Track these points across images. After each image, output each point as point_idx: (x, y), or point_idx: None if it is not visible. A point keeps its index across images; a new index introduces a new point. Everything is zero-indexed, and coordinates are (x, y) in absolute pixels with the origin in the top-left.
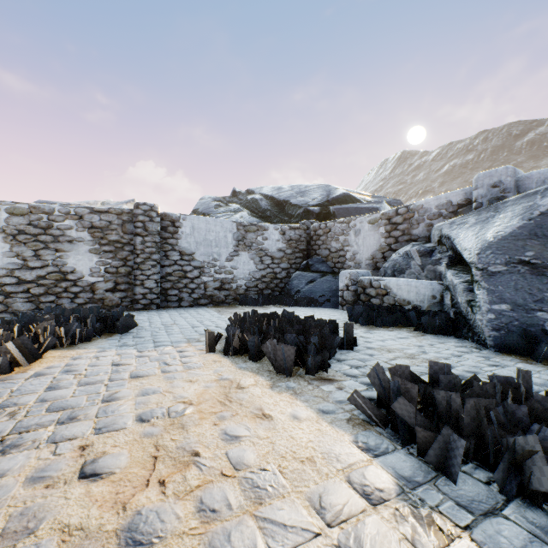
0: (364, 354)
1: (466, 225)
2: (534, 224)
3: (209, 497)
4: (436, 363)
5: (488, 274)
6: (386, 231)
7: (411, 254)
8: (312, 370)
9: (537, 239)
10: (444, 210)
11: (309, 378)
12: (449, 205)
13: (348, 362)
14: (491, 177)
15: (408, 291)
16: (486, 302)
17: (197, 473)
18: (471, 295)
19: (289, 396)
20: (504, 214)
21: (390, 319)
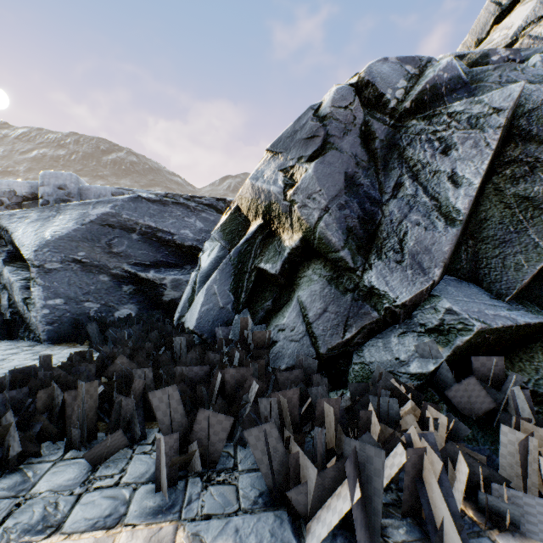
0: None
1: (28, 220)
2: (87, 229)
3: None
4: None
5: (45, 271)
6: None
7: None
8: None
9: (88, 242)
10: (7, 198)
11: None
12: (14, 195)
13: None
14: (58, 178)
15: None
16: (43, 298)
17: None
18: (29, 293)
19: None
20: (65, 216)
21: None
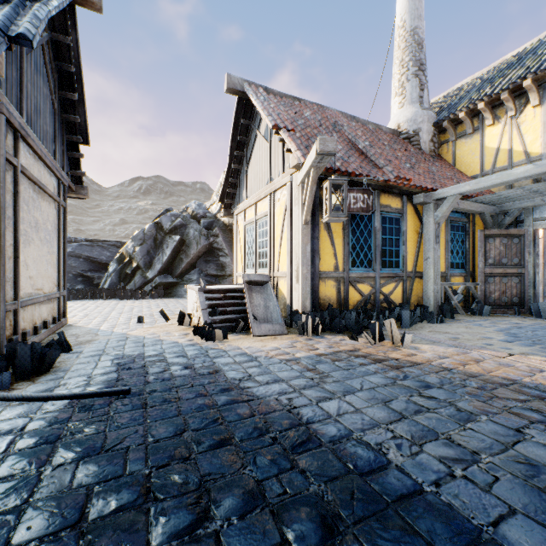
0: None
1: None
2: None
3: None
4: None
5: None
6: None
7: None
8: None
9: None
10: None
11: None
12: None
13: None
14: None
15: None
16: None
17: None
18: None
19: None
20: None
21: None
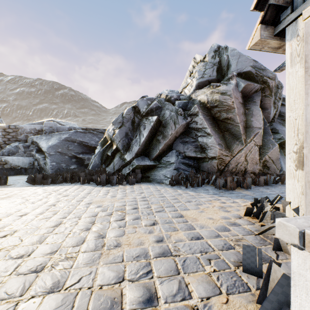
0: (13, 181)
1: (43, 139)
2: (61, 142)
3: (10, 194)
4: (43, 173)
5: (50, 155)
6: (3, 135)
7: (19, 147)
8: (3, 184)
9: (62, 146)
10: (33, 131)
11: (3, 186)
12: (35, 130)
13: (10, 182)
14: (50, 124)
15: (19, 162)
16: (50, 162)
17: (2, 194)
18: (45, 161)
19: (3, 188)
20: (54, 138)
21: (13, 172)
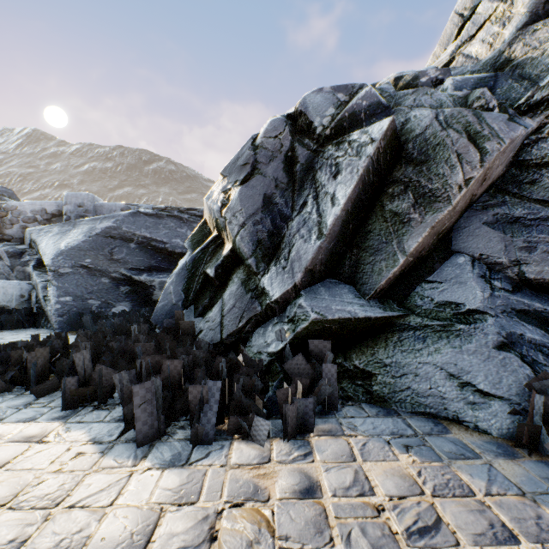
0: None
1: (51, 234)
2: (93, 241)
3: None
4: None
5: (59, 275)
6: None
7: (0, 254)
8: None
9: (94, 251)
10: (40, 216)
11: None
12: (45, 213)
13: None
14: (77, 198)
15: None
16: (56, 296)
17: None
18: (47, 292)
19: None
20: (78, 230)
21: None
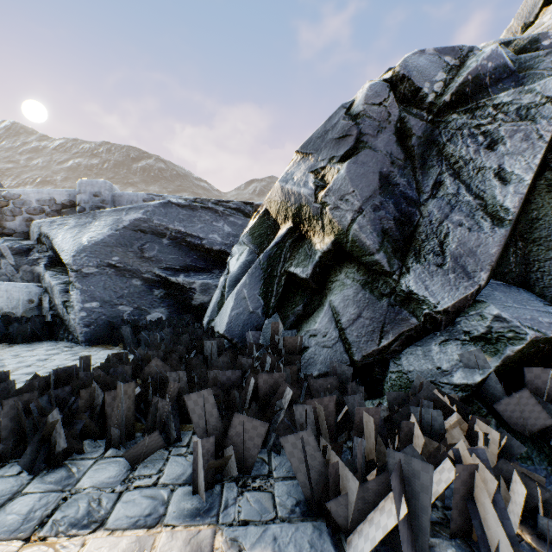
0: None
1: (67, 227)
2: (120, 235)
3: None
4: None
5: (83, 275)
6: None
7: (2, 251)
8: None
9: (122, 247)
10: (48, 206)
11: None
12: (54, 203)
13: None
14: (93, 186)
15: None
16: (80, 302)
17: None
18: (68, 296)
19: None
20: (100, 222)
21: None
